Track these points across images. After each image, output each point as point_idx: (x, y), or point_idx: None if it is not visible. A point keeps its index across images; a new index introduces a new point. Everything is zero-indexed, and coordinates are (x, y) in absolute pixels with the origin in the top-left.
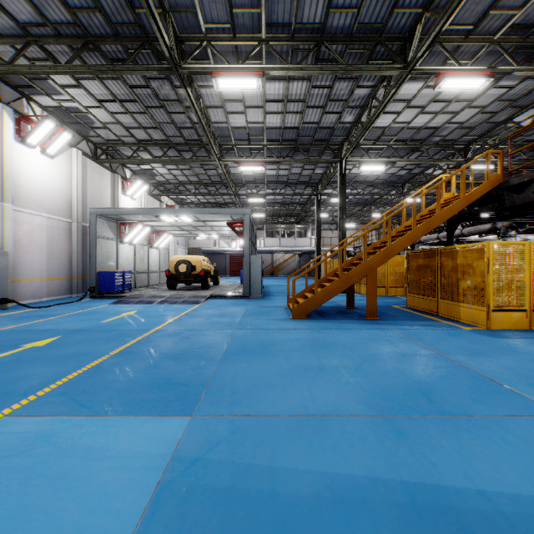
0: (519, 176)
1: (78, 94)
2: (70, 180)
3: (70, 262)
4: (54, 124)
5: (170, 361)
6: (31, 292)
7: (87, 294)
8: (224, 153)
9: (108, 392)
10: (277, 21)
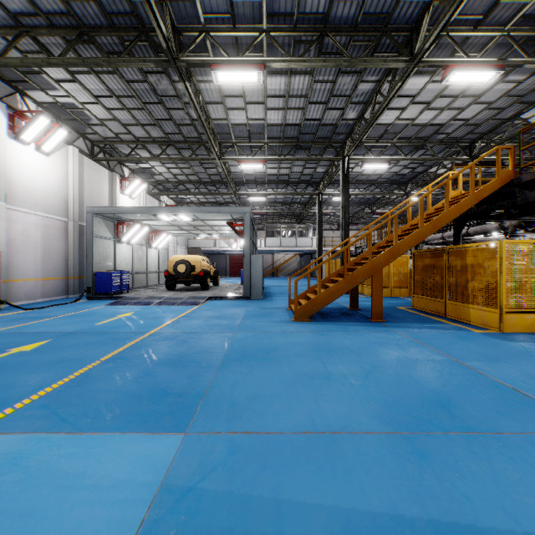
0: (532, 172)
1: (73, 89)
2: (66, 178)
3: (66, 262)
4: (49, 120)
5: (165, 368)
6: (25, 293)
7: (84, 294)
8: (224, 151)
9: (95, 404)
10: (279, 11)
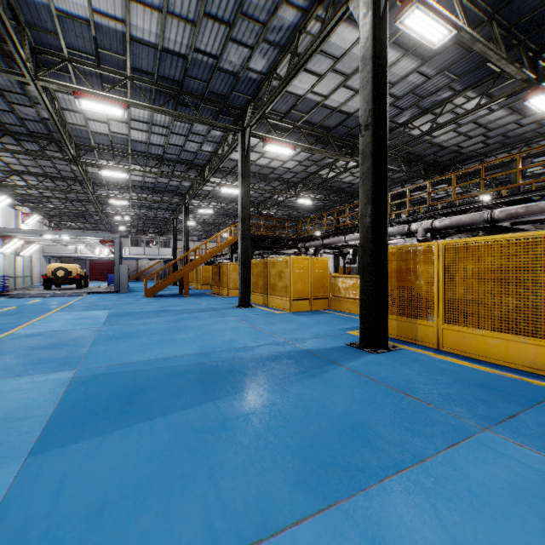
0: None
1: None
2: None
3: None
4: None
5: (92, 307)
6: None
7: None
8: (95, 186)
9: (78, 310)
10: (138, 150)
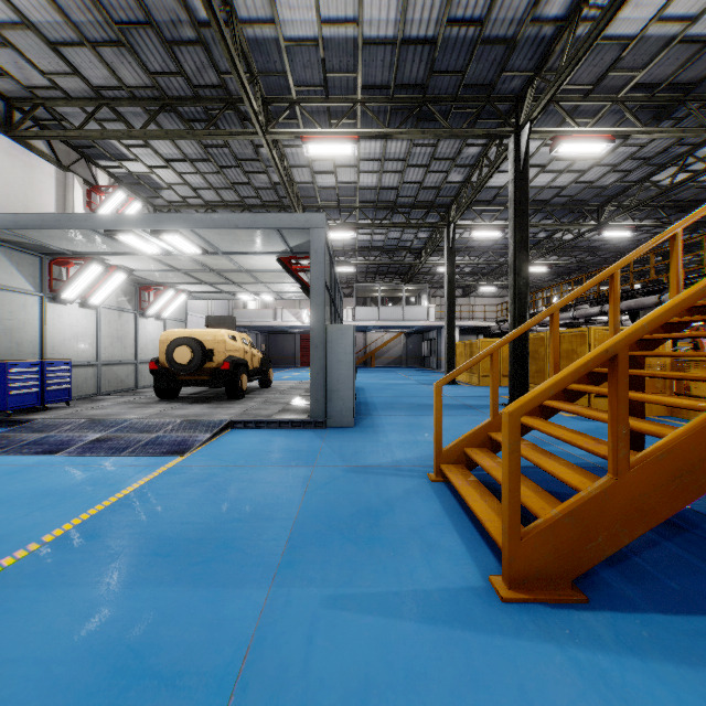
0: None
1: None
2: None
3: None
4: None
5: None
6: None
7: None
8: (276, 127)
9: None
10: None
